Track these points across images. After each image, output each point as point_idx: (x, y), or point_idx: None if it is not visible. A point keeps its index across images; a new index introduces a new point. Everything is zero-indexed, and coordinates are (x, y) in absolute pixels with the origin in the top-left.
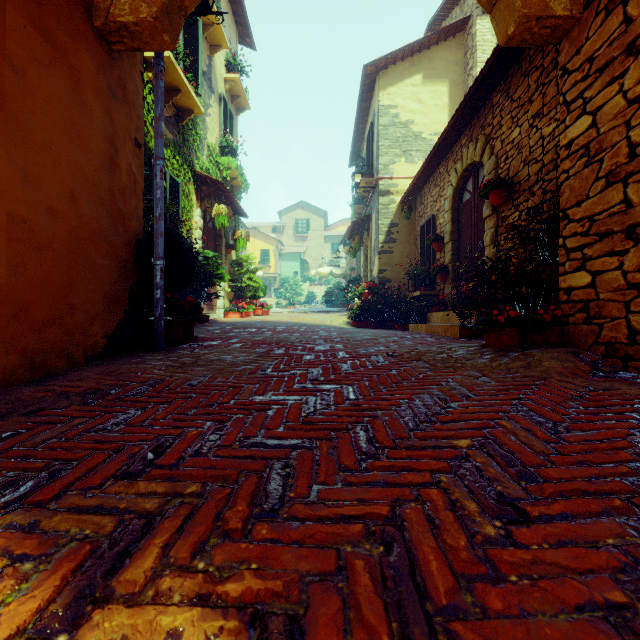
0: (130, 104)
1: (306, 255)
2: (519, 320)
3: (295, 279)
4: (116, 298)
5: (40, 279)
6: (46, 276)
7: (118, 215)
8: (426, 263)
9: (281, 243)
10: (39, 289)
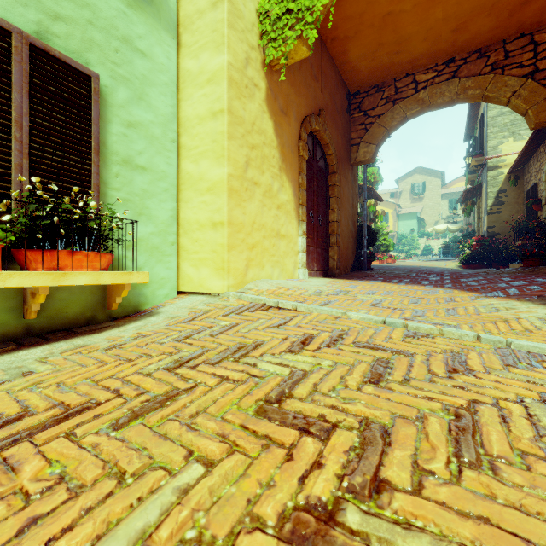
0: (355, 181)
1: (422, 213)
2: (540, 254)
3: (412, 235)
4: (353, 252)
5: (344, 246)
6: (345, 245)
7: (353, 223)
8: (530, 219)
9: (398, 206)
10: (344, 249)
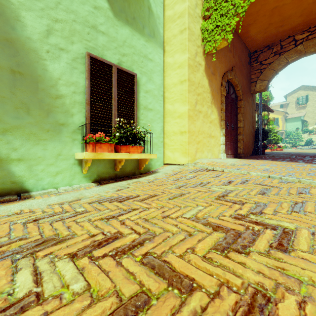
0: (254, 103)
1: (305, 117)
2: None
3: (296, 132)
4: (252, 144)
5: (247, 141)
6: (247, 140)
7: (253, 127)
8: None
9: (286, 113)
10: (247, 142)
